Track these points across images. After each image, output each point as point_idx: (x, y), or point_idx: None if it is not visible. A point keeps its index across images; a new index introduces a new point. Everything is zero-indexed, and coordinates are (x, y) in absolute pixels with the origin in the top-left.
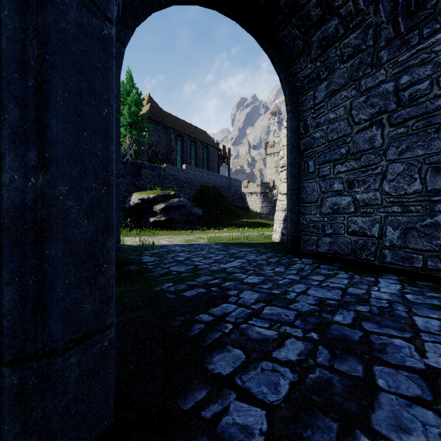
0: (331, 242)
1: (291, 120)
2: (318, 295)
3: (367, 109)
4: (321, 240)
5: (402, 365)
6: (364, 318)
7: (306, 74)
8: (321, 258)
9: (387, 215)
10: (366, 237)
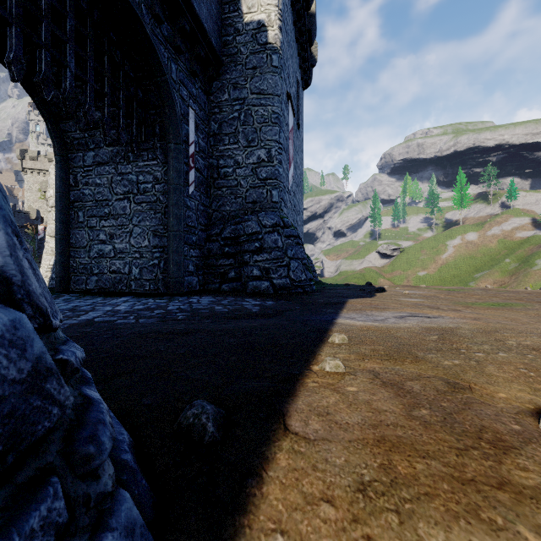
0: (98, 280)
1: (61, 170)
2: (76, 305)
3: (122, 186)
4: (90, 279)
5: (102, 310)
6: (98, 306)
7: (76, 137)
8: (89, 292)
9: (133, 259)
10: (121, 274)
